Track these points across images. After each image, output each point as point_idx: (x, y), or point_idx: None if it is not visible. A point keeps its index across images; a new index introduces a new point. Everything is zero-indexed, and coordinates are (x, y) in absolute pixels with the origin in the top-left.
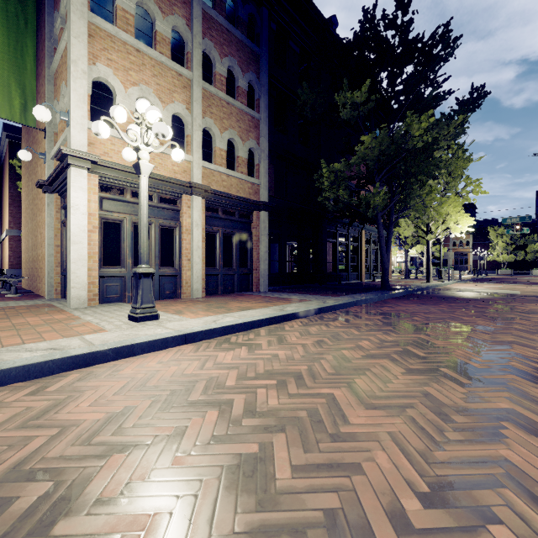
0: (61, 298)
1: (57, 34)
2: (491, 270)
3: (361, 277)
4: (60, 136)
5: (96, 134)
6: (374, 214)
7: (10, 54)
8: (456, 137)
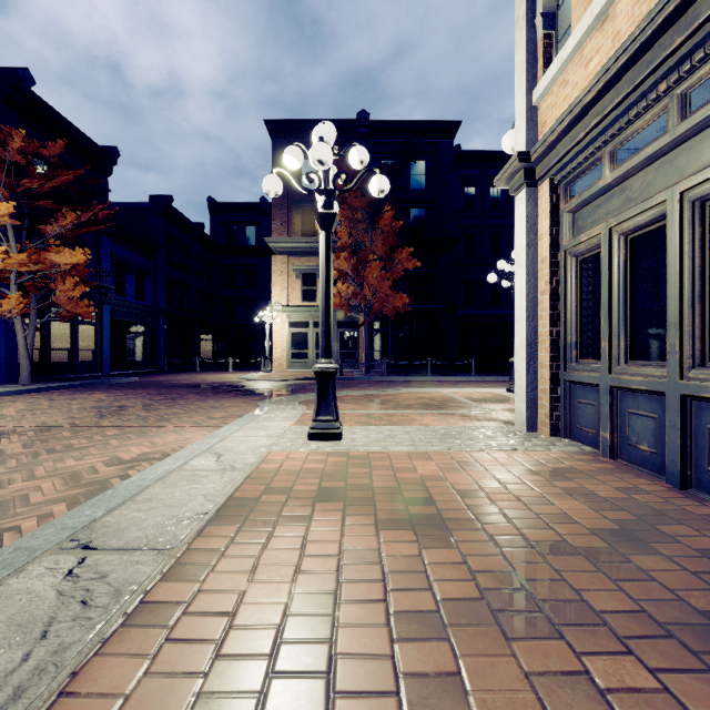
0: None
1: None
2: None
3: None
4: None
5: None
6: None
7: None
8: None
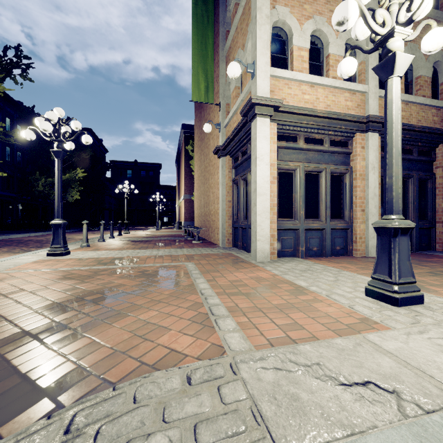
0: (232, 246)
1: (231, 13)
2: None
3: None
4: (233, 102)
5: (340, 22)
6: None
7: (198, 48)
8: None
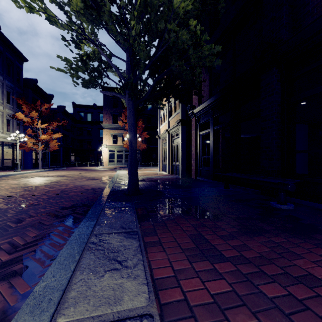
0: None
1: None
2: None
3: None
4: None
5: None
6: None
7: None
8: None
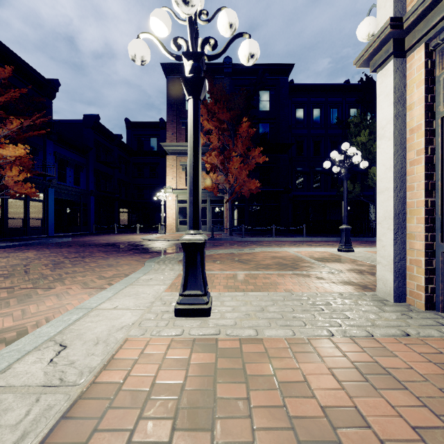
0: None
1: None
2: None
3: None
4: None
5: None
6: None
7: None
8: None
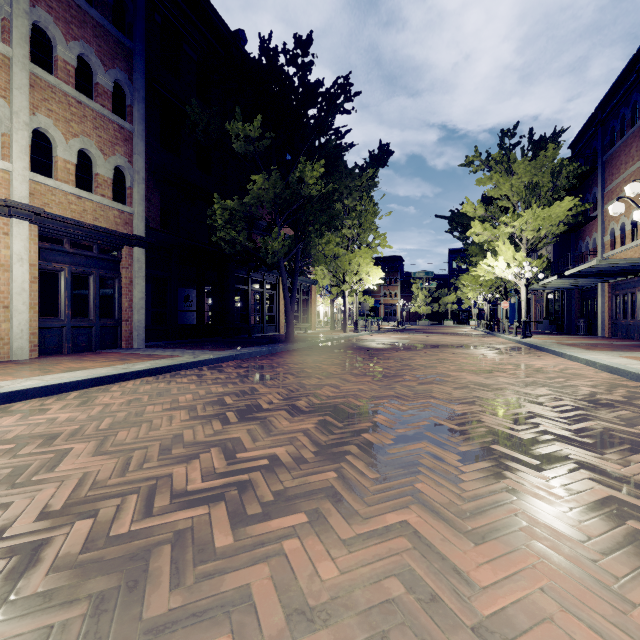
0: None
1: None
2: (415, 321)
3: (280, 329)
4: None
5: None
6: (275, 261)
7: None
8: (370, 189)
